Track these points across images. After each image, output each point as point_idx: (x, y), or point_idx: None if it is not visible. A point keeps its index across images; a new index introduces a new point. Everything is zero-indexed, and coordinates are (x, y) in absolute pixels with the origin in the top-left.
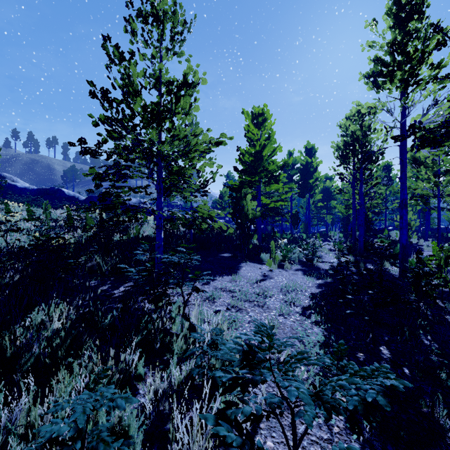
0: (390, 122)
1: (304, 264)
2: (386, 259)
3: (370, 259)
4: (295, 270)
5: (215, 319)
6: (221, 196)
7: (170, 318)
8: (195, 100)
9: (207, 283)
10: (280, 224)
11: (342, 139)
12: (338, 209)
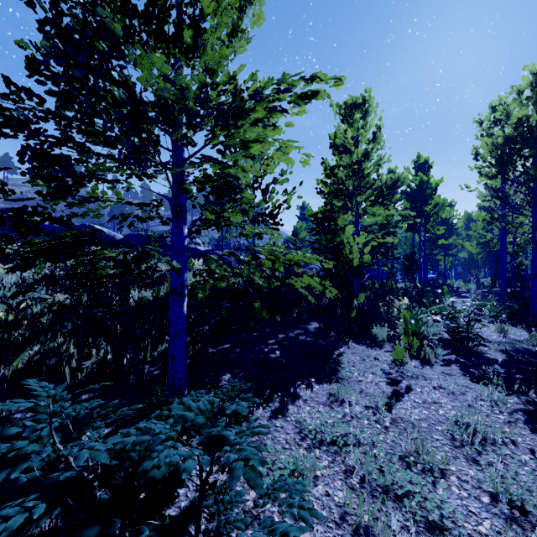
0: None
1: (450, 346)
2: None
3: None
4: (443, 363)
5: None
6: (295, 233)
7: None
8: None
9: (280, 411)
10: (371, 269)
11: (501, 133)
12: (466, 248)
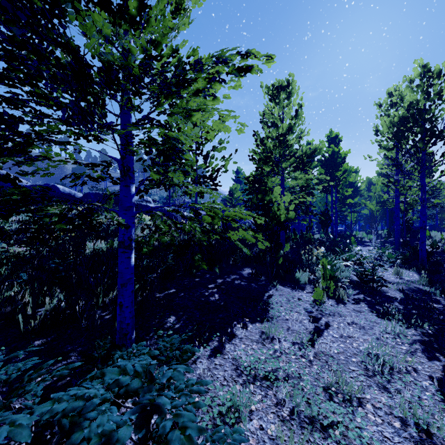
0: None
1: (358, 287)
2: None
3: (443, 276)
4: (354, 301)
5: None
6: (231, 193)
7: None
8: None
9: (219, 350)
10: (293, 223)
11: (397, 113)
12: (368, 206)
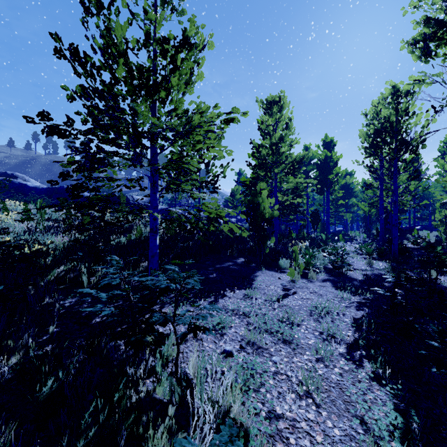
0: (444, 98)
1: (331, 272)
2: (428, 266)
3: (408, 265)
4: (322, 281)
5: (223, 378)
6: (233, 194)
7: (154, 374)
8: (198, 64)
9: (214, 302)
10: (294, 223)
11: (373, 126)
12: (360, 207)
